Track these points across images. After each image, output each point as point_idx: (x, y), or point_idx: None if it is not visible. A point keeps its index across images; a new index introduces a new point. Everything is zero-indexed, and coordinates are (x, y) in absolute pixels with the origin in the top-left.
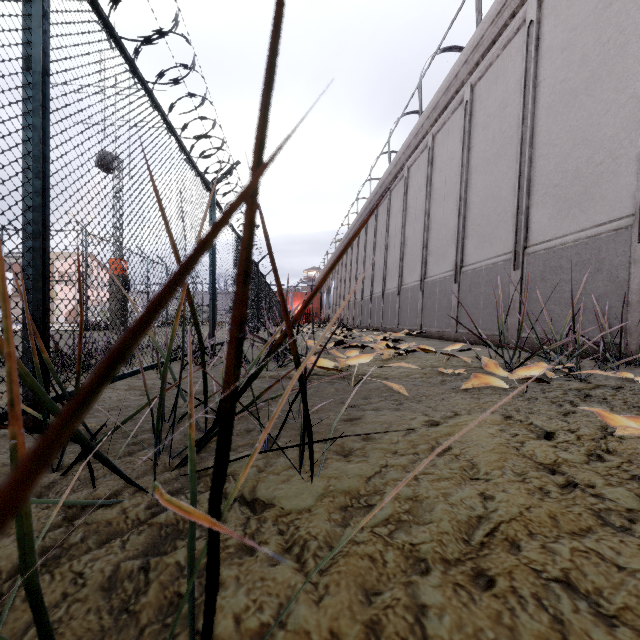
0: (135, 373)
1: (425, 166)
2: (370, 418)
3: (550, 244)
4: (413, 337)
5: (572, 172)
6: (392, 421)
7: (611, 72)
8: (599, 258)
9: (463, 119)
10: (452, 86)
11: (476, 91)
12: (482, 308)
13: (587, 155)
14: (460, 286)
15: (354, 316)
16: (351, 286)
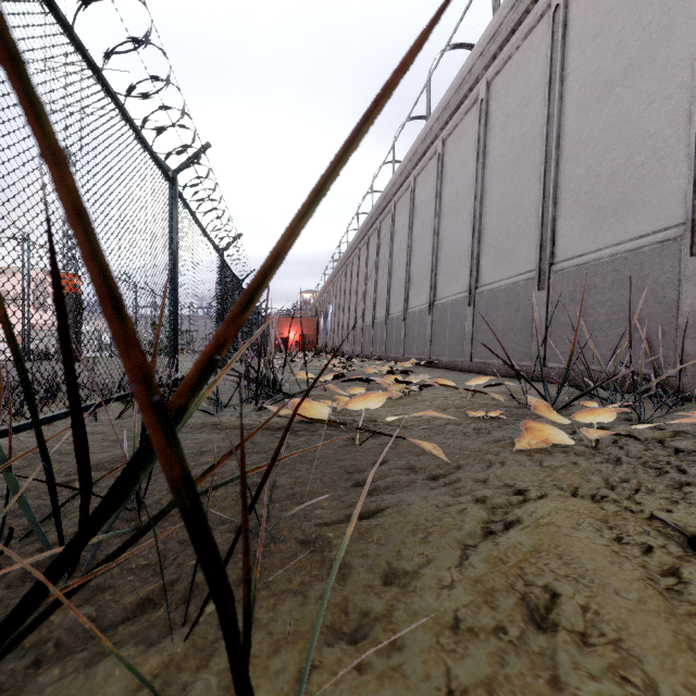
0: (14, 431)
1: (434, 175)
2: (390, 514)
3: (581, 260)
4: (421, 367)
5: (607, 176)
6: (428, 520)
7: (654, 59)
8: (641, 275)
9: (478, 120)
10: (465, 83)
11: (493, 88)
12: (501, 334)
13: (625, 156)
14: (475, 309)
15: (354, 343)
16: (351, 310)
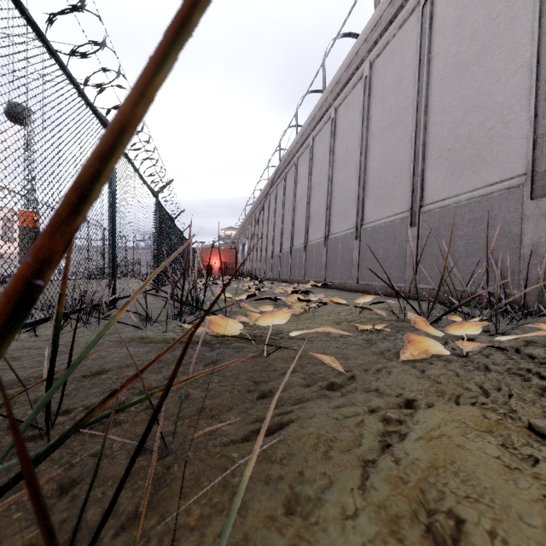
0: None
1: (328, 136)
2: (293, 428)
3: (444, 203)
4: (318, 288)
5: (465, 137)
6: (329, 433)
7: (501, 44)
8: (492, 215)
9: (363, 92)
10: (353, 63)
11: (374, 67)
12: (381, 262)
13: (479, 121)
14: (361, 242)
15: (265, 269)
16: (263, 243)
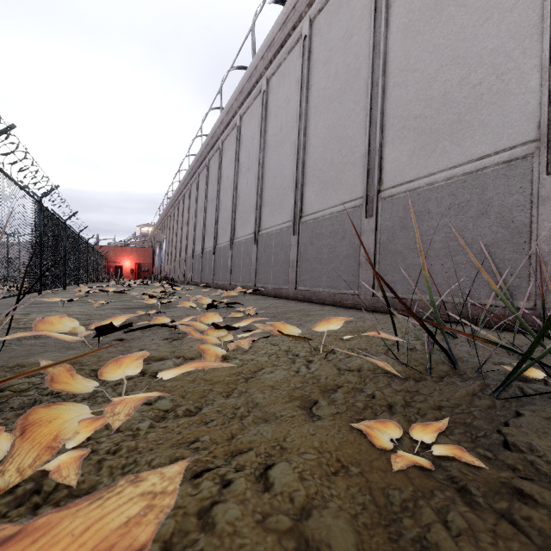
0: None
1: (259, 112)
2: None
3: (413, 185)
4: (247, 295)
5: (439, 98)
6: None
7: None
8: (484, 198)
9: (301, 56)
10: (289, 20)
11: (315, 25)
12: (326, 262)
13: (460, 76)
14: (299, 238)
15: (185, 271)
16: (182, 241)
